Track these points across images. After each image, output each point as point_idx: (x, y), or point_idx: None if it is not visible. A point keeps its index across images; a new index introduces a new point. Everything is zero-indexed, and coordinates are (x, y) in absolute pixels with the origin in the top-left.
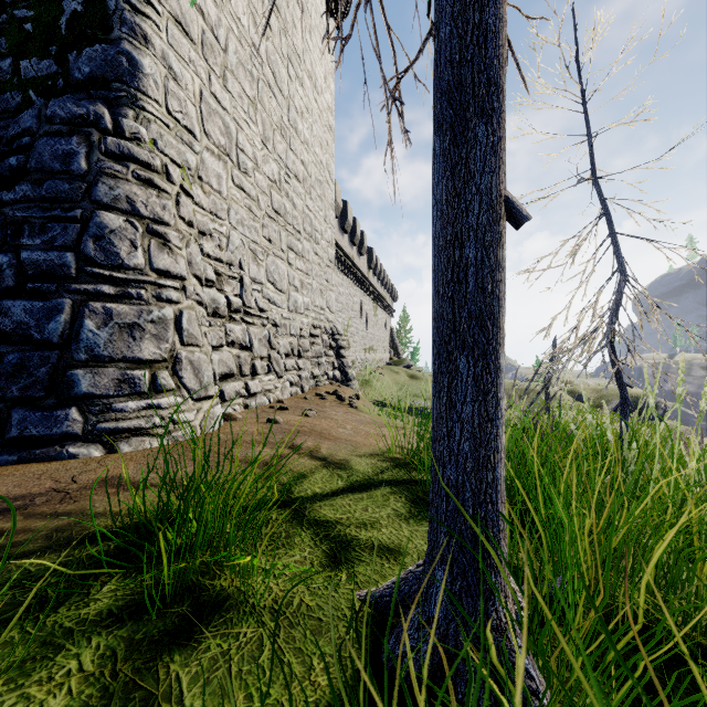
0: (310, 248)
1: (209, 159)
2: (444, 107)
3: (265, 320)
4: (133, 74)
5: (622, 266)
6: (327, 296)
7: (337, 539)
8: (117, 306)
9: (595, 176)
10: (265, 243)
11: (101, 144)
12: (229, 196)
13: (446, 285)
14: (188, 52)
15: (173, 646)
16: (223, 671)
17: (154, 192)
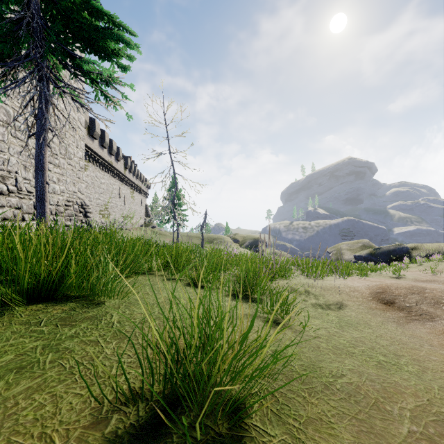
0: (65, 162)
1: None
2: (35, 168)
3: (32, 197)
4: None
5: (176, 184)
6: (79, 186)
7: None
8: None
9: (170, 152)
10: (32, 161)
11: None
12: (9, 142)
13: (36, 193)
14: None
15: None
16: None
17: None
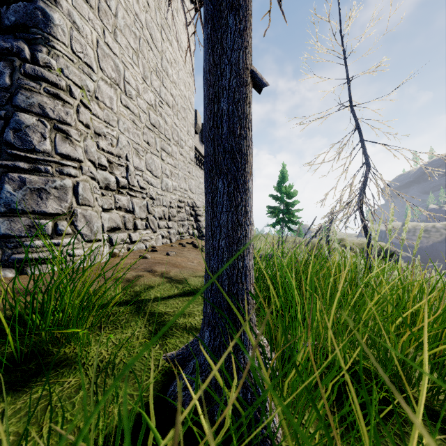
0: (177, 150)
1: (103, 86)
2: (207, 4)
3: (144, 195)
4: (46, 23)
5: (367, 161)
6: (189, 182)
7: (162, 323)
8: (29, 176)
9: (352, 104)
10: (145, 145)
11: (21, 68)
12: (118, 111)
13: (210, 130)
14: (88, 13)
15: (10, 391)
16: (42, 406)
17: (59, 103)
